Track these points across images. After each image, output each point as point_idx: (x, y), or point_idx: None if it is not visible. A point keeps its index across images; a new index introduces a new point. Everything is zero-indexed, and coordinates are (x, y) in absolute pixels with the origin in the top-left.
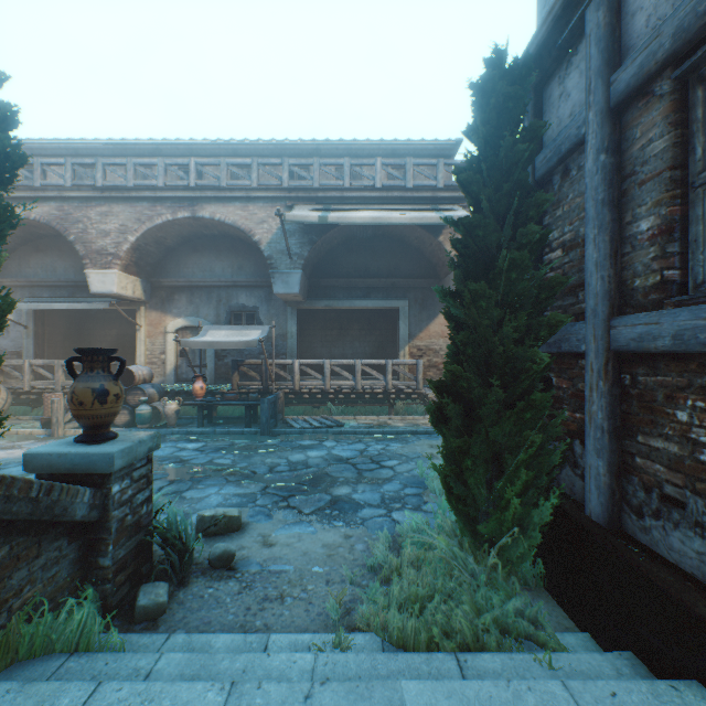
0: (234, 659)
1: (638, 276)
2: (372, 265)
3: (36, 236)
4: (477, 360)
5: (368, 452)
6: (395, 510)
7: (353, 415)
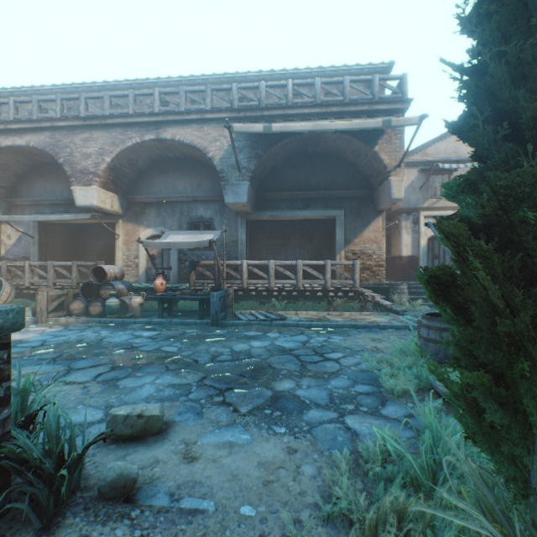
0: None
1: None
2: (311, 179)
3: (40, 164)
4: None
5: (311, 344)
6: (348, 413)
7: (295, 310)
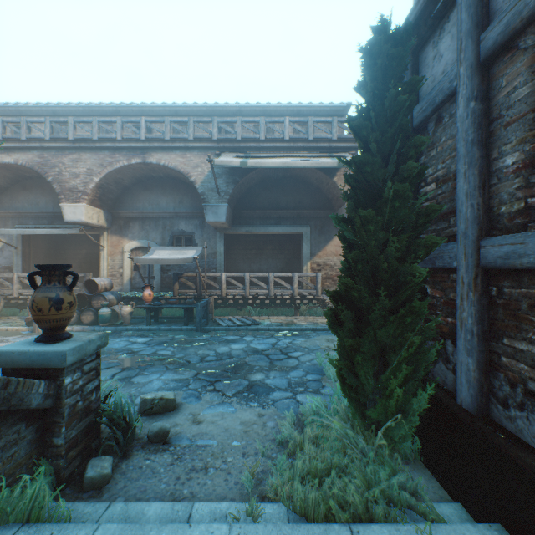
0: (160, 529)
1: (503, 203)
2: (282, 200)
3: (24, 178)
4: (366, 274)
5: (279, 345)
6: (299, 393)
7: (267, 315)
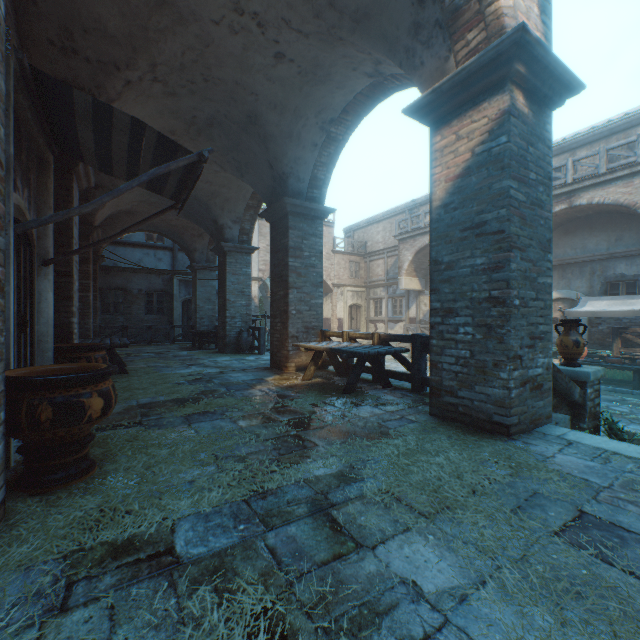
0: None
1: None
2: None
3: None
4: None
5: None
6: None
7: None
